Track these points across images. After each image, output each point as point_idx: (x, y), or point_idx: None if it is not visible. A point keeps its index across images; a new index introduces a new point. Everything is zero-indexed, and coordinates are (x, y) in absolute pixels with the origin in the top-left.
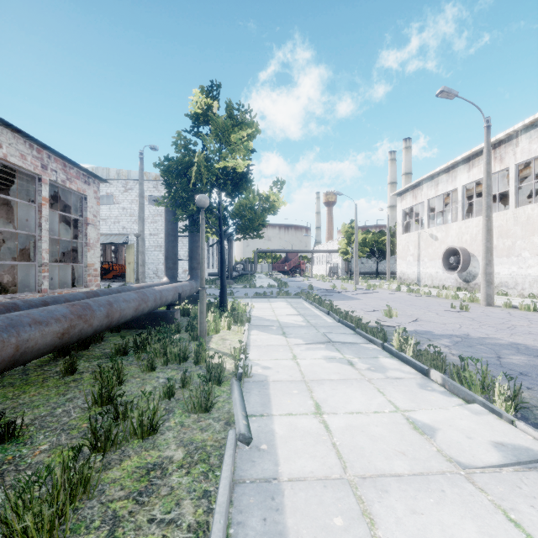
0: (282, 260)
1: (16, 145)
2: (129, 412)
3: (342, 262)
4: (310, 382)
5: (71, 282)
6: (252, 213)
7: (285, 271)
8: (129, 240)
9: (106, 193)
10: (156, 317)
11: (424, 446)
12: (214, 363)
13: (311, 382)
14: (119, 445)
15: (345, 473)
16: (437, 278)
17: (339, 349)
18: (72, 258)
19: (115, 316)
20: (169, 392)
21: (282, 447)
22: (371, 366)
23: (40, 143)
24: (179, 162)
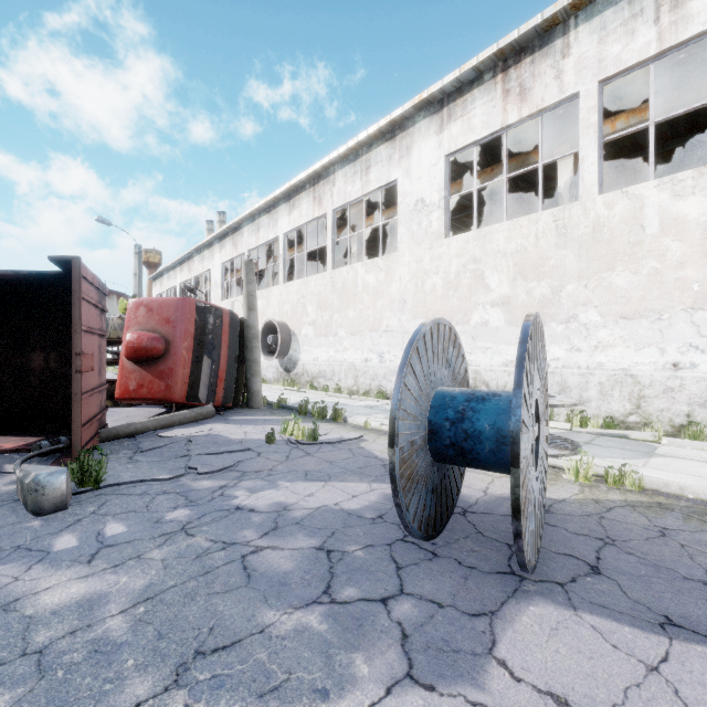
0: None
1: None
2: None
3: None
4: None
5: None
6: None
7: None
8: None
9: None
10: None
11: None
12: None
13: None
14: None
15: None
16: None
17: None
18: None
19: None
20: None
21: None
22: None
23: None
24: None
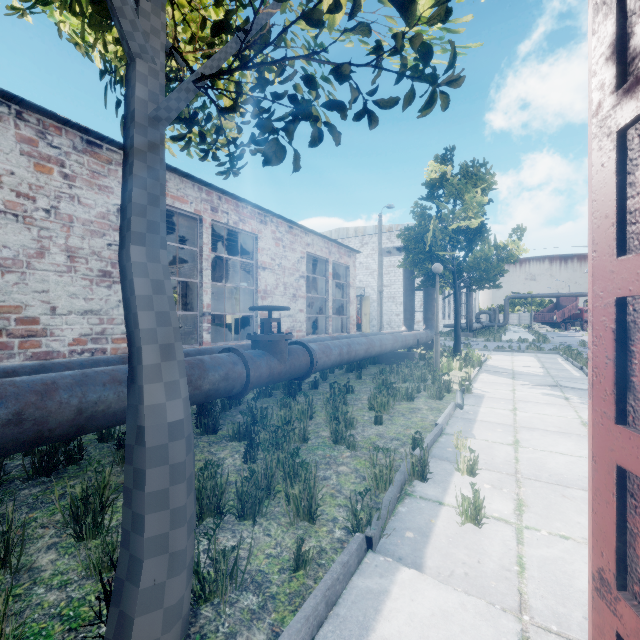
0: (548, 307)
1: (319, 244)
2: (401, 387)
3: None
4: (518, 401)
5: (338, 329)
6: (487, 264)
7: (554, 323)
8: (364, 293)
9: None
10: (400, 356)
11: (579, 428)
12: (445, 380)
13: (518, 401)
14: (397, 401)
15: (513, 424)
16: None
17: (564, 391)
18: (339, 312)
19: (383, 347)
20: (417, 390)
21: (481, 414)
22: (585, 402)
23: (329, 238)
24: (417, 232)
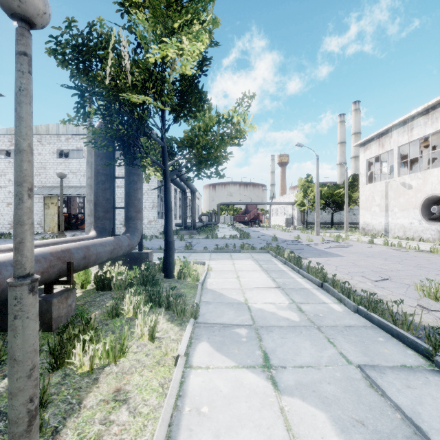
0: (242, 211)
1: None
2: None
3: (298, 214)
4: None
5: None
6: (208, 139)
7: (245, 222)
8: None
9: (76, 148)
10: None
11: None
12: None
13: None
14: None
15: None
16: (411, 229)
17: None
18: None
19: None
20: None
21: None
22: None
23: None
24: (77, 34)
